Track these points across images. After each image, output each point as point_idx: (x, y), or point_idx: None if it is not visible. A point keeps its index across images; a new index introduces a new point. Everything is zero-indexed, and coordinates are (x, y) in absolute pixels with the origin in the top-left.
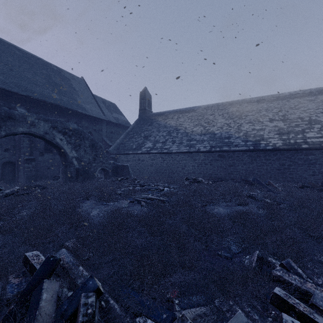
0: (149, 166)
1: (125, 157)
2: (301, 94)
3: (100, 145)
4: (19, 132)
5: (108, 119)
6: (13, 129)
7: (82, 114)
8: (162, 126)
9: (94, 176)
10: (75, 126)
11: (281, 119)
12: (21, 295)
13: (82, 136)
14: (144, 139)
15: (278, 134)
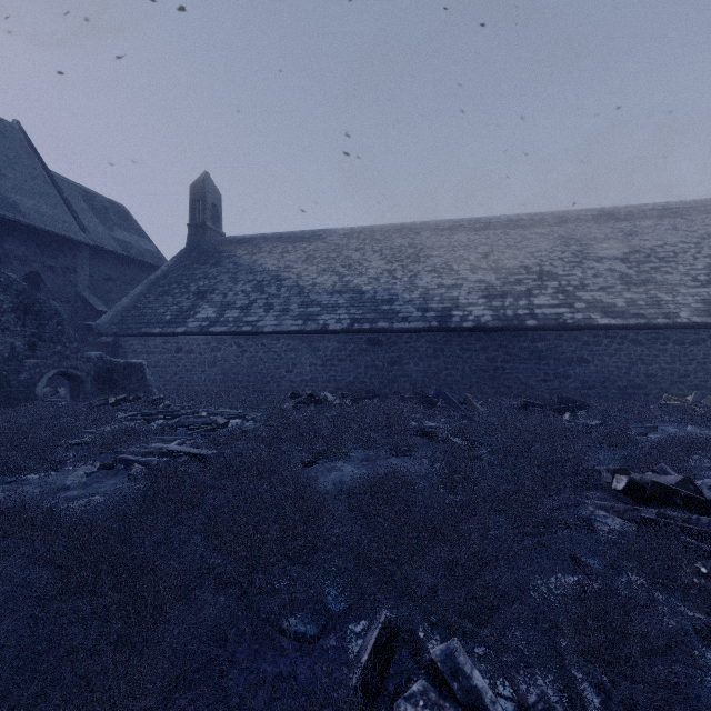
0: (207, 365)
1: (142, 344)
2: (527, 221)
3: (54, 309)
4: None
5: (98, 242)
6: None
7: (6, 222)
8: (245, 270)
9: (30, 396)
10: None
11: (491, 267)
12: None
13: None
14: (197, 299)
15: (485, 297)
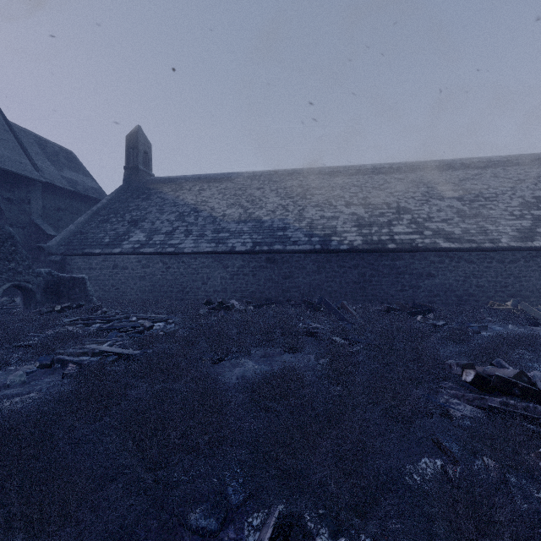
0: (138, 279)
1: (85, 261)
2: (388, 168)
3: (9, 233)
4: None
5: (49, 180)
6: None
7: None
8: (170, 204)
9: None
10: None
11: (361, 203)
12: None
13: None
14: (130, 226)
15: (357, 226)
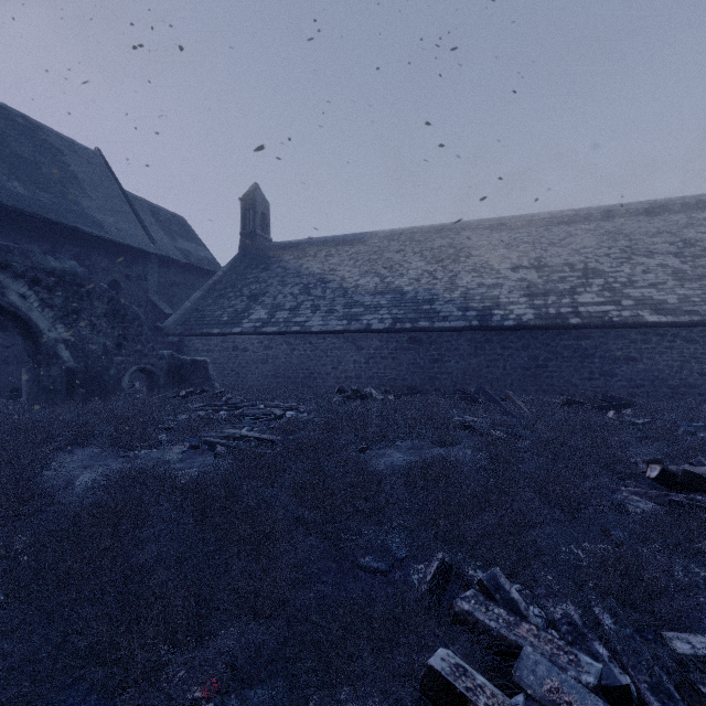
0: (260, 362)
1: (203, 343)
2: (572, 217)
3: (136, 313)
4: None
5: (164, 252)
6: None
7: (93, 238)
8: (292, 274)
9: (118, 388)
10: (65, 265)
11: (533, 265)
12: None
13: (85, 290)
14: (250, 301)
15: (527, 296)
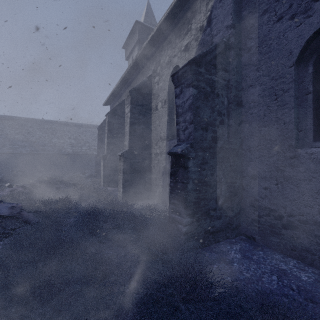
0: None
1: None
2: (86, 126)
3: None
4: None
5: None
6: None
7: None
8: None
9: None
10: None
11: (74, 138)
12: None
13: None
14: None
15: (71, 146)
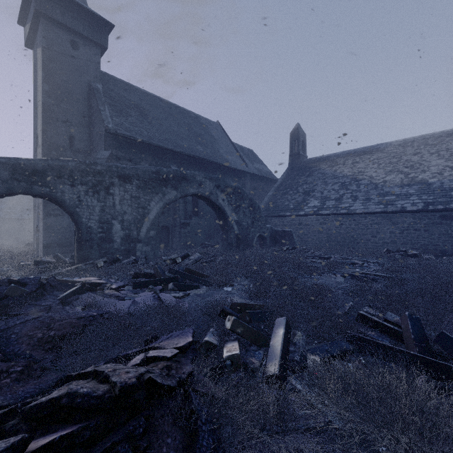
0: (317, 232)
1: (279, 221)
2: None
3: (258, 205)
4: (190, 194)
5: (251, 171)
6: (186, 190)
7: (226, 168)
8: (330, 177)
9: (252, 245)
10: (235, 184)
11: None
12: (416, 342)
13: (241, 195)
14: (305, 196)
15: None
